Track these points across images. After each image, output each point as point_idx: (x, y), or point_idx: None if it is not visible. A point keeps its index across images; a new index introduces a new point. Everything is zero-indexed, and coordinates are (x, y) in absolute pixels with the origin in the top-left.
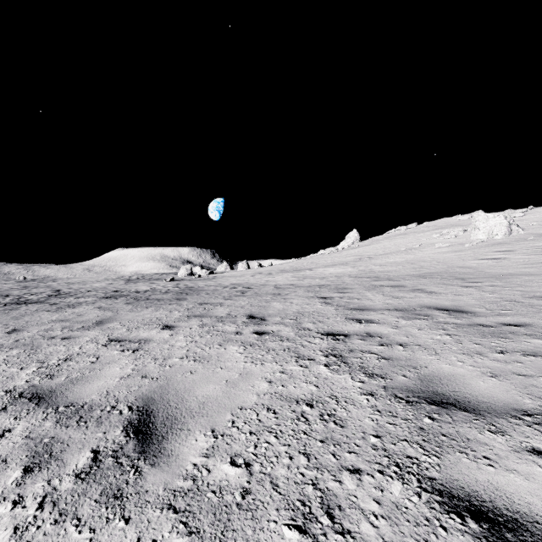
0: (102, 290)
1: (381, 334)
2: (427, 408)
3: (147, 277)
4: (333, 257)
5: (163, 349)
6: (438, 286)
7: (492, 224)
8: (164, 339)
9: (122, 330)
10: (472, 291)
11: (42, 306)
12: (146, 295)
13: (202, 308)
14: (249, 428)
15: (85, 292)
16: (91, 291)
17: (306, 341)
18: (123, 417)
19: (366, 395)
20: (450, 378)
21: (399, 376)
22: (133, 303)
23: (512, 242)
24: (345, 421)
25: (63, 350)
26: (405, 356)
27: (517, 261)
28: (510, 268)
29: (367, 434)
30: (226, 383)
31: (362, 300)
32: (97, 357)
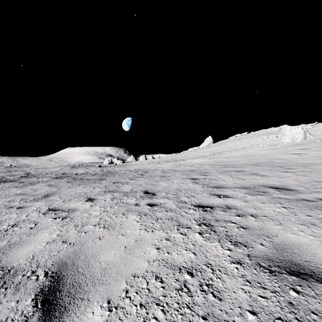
0: (55, 173)
1: (236, 206)
2: (289, 279)
3: (85, 164)
4: (197, 153)
5: (83, 217)
6: (266, 171)
7: (294, 133)
8: (86, 209)
9: (59, 202)
10: (290, 175)
11: (14, 184)
12: (81, 177)
13: (115, 186)
14: (140, 299)
15: (44, 174)
16: (48, 174)
17: (183, 212)
18: (37, 284)
19: (235, 263)
20: (299, 247)
21: (258, 244)
22: (71, 182)
23: (307, 143)
24: (221, 292)
25: (15, 217)
26: (257, 225)
27: (313, 155)
28: (309, 159)
29: (244, 310)
30: (124, 249)
31: (218, 180)
32: (36, 224)
